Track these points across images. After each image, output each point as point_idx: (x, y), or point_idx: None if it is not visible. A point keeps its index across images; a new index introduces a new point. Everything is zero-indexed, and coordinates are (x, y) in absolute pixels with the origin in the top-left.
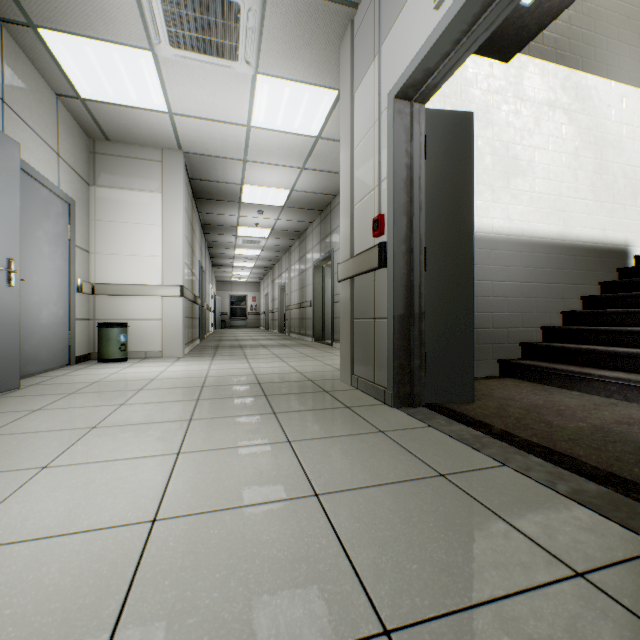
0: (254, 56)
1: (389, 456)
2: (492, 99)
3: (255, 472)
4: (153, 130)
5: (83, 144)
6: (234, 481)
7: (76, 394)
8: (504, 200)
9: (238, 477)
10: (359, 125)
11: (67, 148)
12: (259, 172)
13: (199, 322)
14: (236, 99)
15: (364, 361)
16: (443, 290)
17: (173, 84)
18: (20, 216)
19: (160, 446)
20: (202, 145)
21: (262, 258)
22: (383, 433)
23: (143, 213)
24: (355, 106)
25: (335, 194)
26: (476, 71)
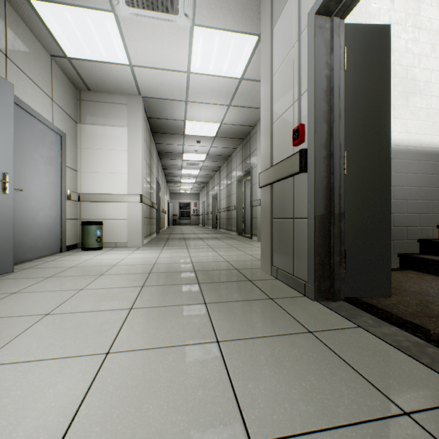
0: (191, 9)
1: (328, 372)
2: (393, 29)
3: (179, 390)
4: (120, 80)
5: (72, 93)
6: (154, 406)
7: (52, 278)
8: (403, 116)
9: (159, 398)
10: (278, 53)
11: (59, 95)
12: (197, 110)
13: (156, 221)
14: (178, 50)
15: (283, 255)
16: (361, 192)
17: (131, 40)
18: (13, 140)
19: (94, 342)
20: (155, 90)
21: (200, 176)
22: (312, 334)
23: (114, 142)
24: (274, 38)
25: (253, 125)
26: (379, 5)
